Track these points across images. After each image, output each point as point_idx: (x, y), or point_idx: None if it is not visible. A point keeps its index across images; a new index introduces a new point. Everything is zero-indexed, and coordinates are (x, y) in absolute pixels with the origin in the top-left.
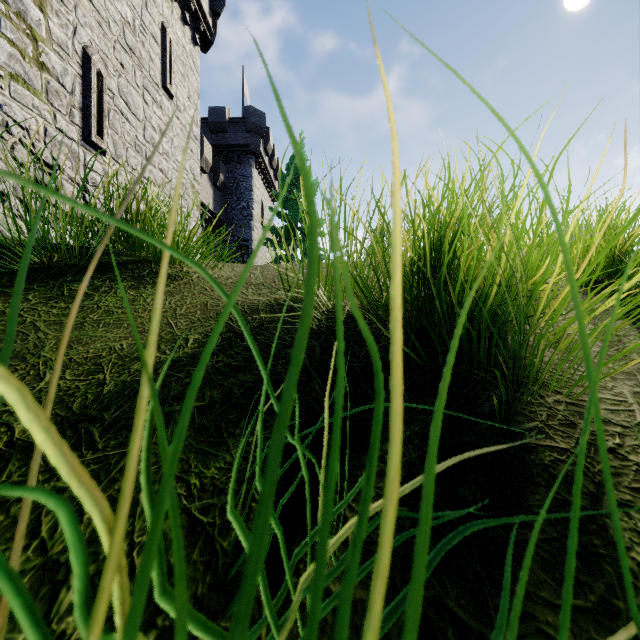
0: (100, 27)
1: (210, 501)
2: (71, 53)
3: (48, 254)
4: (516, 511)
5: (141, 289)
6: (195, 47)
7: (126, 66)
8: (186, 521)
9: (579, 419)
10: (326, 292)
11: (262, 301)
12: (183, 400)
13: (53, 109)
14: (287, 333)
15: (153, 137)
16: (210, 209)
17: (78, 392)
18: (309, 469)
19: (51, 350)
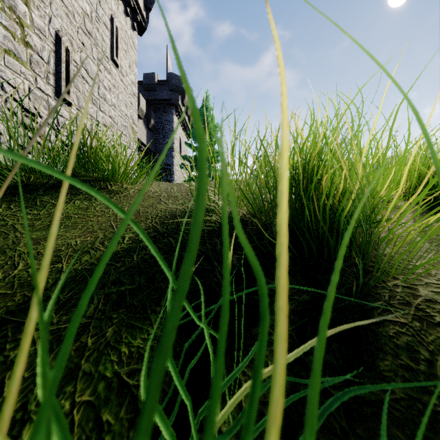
0: (68, 17)
1: (135, 366)
2: (47, 35)
3: (27, 175)
4: (371, 375)
5: (92, 200)
6: (134, 32)
7: (86, 44)
8: (116, 383)
9: (413, 299)
10: None
11: (179, 209)
12: (119, 284)
13: (35, 74)
14: None
15: (105, 94)
16: (144, 144)
17: None
18: (211, 340)
19: (24, 245)
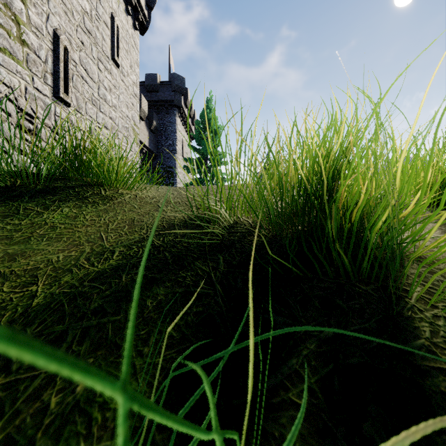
0: (66, 15)
1: (109, 442)
2: (45, 33)
3: (12, 180)
4: None
5: (83, 207)
6: (135, 31)
7: (85, 43)
8: None
9: None
10: (228, 210)
11: (178, 217)
12: (101, 314)
13: (31, 74)
14: (196, 246)
15: (105, 94)
16: (146, 146)
17: (10, 304)
18: None
19: None
